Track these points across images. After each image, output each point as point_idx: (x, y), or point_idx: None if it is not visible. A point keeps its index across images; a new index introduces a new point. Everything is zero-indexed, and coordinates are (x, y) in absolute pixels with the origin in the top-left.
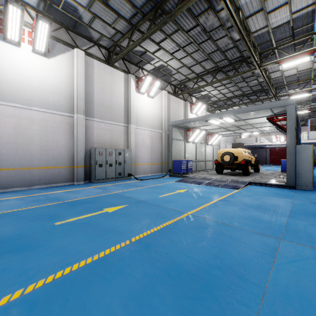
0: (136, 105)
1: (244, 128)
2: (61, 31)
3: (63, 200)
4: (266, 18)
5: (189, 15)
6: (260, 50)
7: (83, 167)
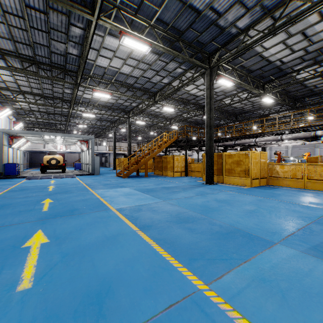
0: None
1: (57, 141)
2: None
3: None
4: (83, 94)
5: (50, 73)
6: None
7: None
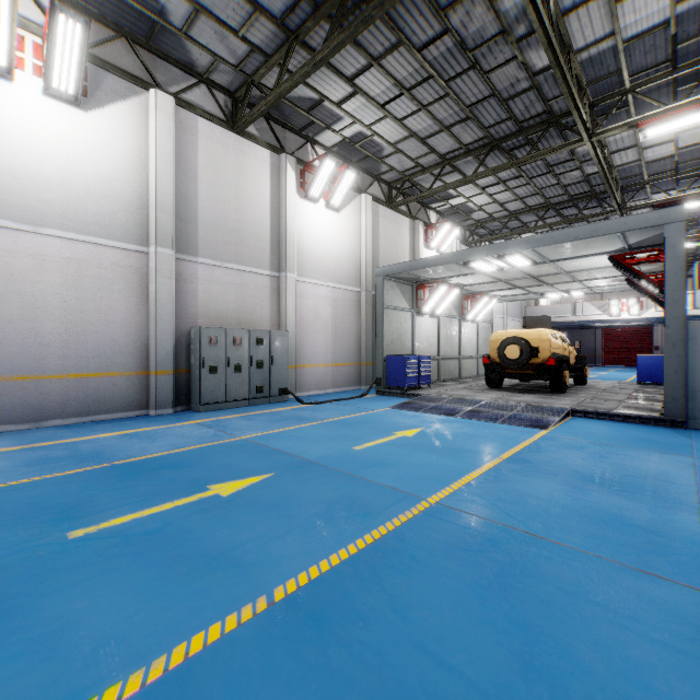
0: (299, 227)
1: (552, 281)
2: (118, 47)
3: (112, 459)
4: (613, 13)
5: (427, 6)
6: (593, 95)
7: (172, 373)
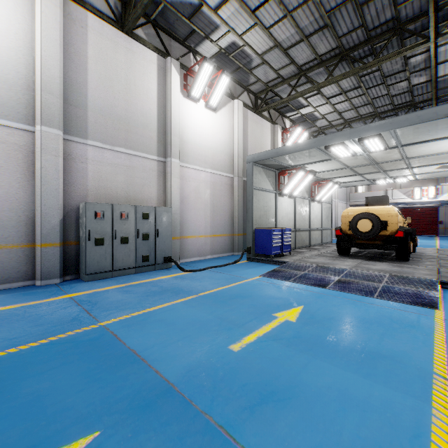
0: (183, 121)
1: (388, 168)
2: None
3: None
4: None
5: None
6: None
7: (58, 245)
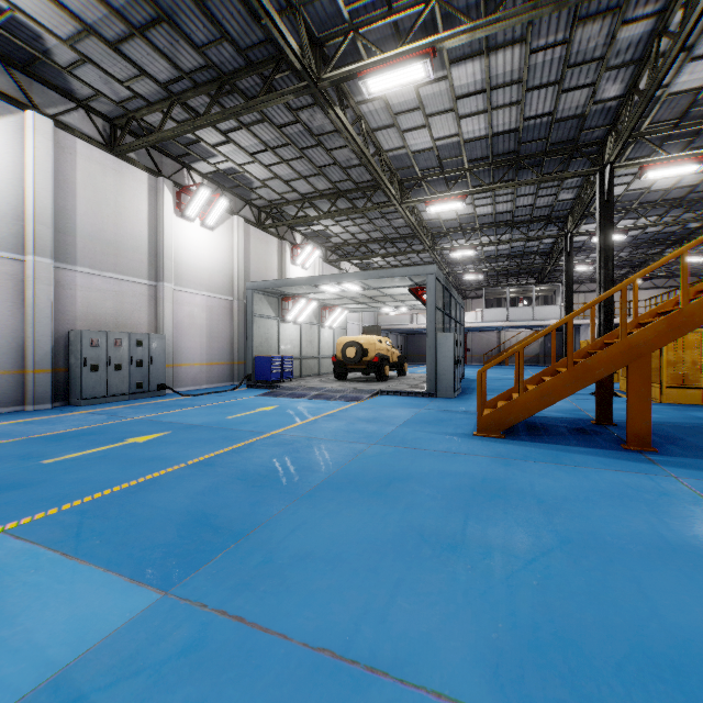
0: (176, 242)
1: (382, 300)
2: None
3: (28, 435)
4: (402, 136)
5: (283, 104)
6: (401, 176)
7: (51, 371)
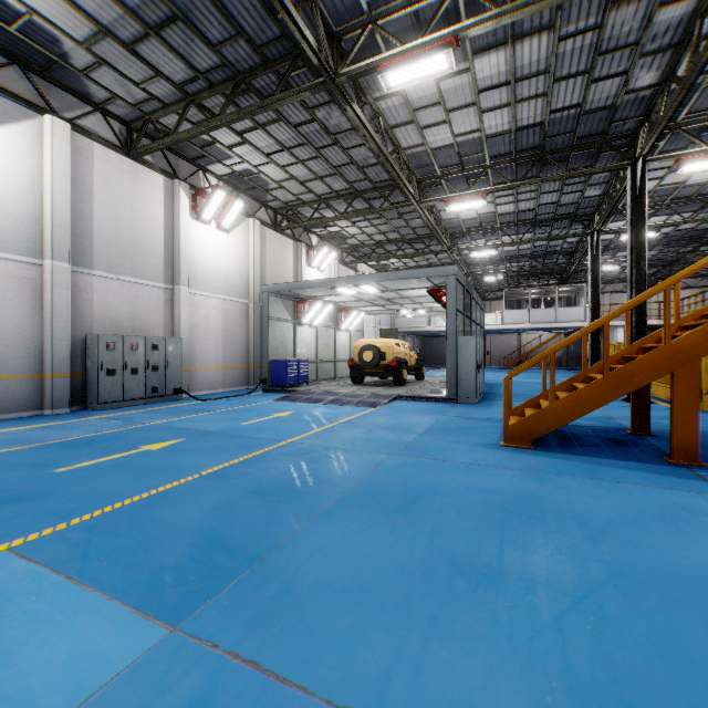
0: (192, 245)
1: (400, 302)
2: (12, 72)
3: (43, 441)
4: (421, 133)
5: (299, 103)
6: (420, 175)
7: (68, 376)
